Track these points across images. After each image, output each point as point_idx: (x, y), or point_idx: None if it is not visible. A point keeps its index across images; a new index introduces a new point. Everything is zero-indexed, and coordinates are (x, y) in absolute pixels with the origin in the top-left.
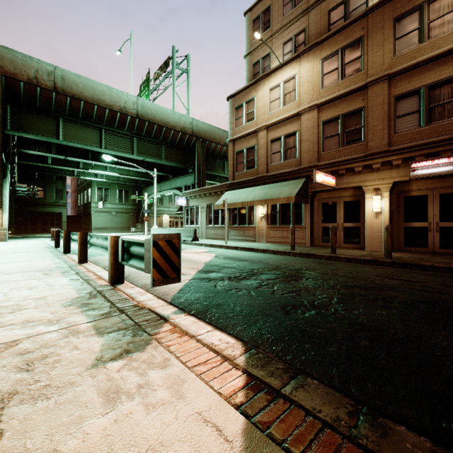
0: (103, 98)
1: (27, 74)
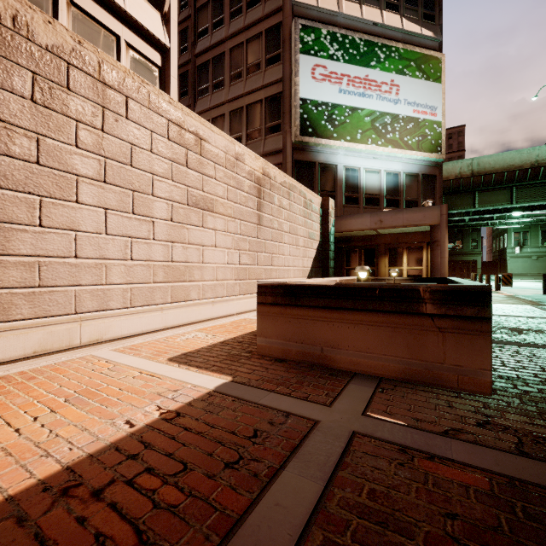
0: (513, 163)
1: (454, 174)
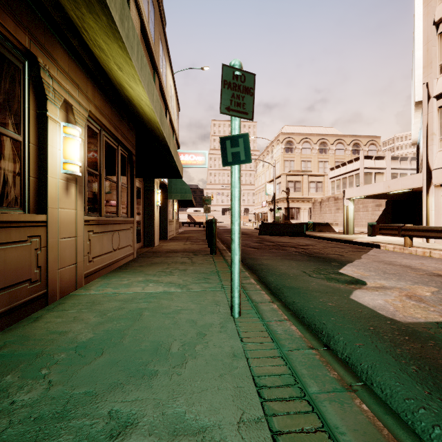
0: None
1: None
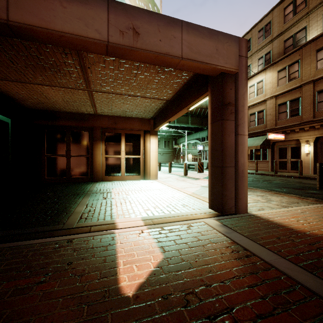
0: None
1: None
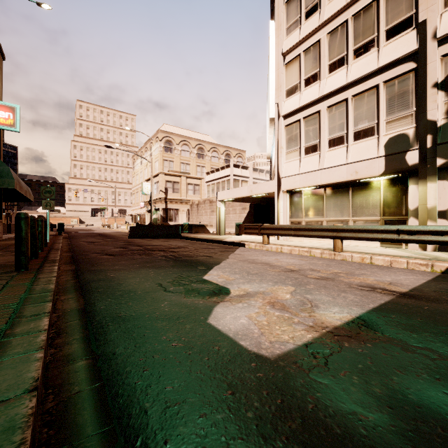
0: None
1: None
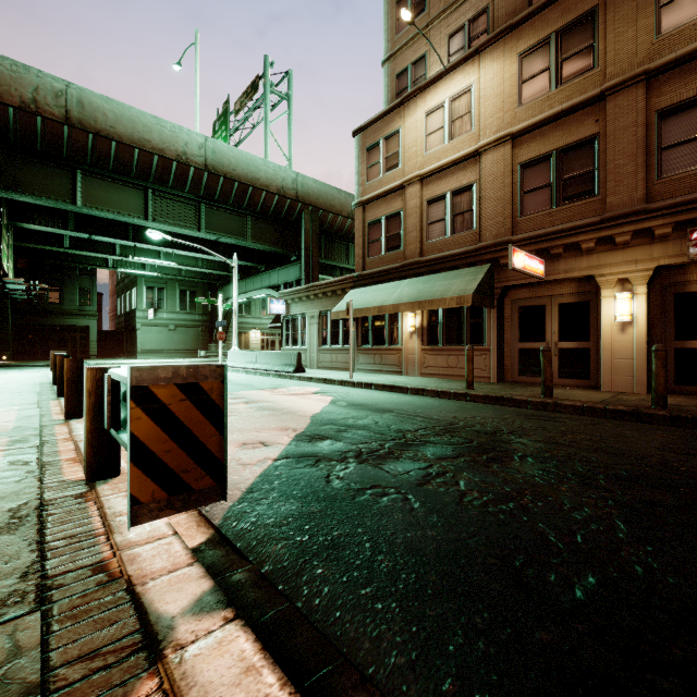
0: (149, 137)
1: (19, 95)
